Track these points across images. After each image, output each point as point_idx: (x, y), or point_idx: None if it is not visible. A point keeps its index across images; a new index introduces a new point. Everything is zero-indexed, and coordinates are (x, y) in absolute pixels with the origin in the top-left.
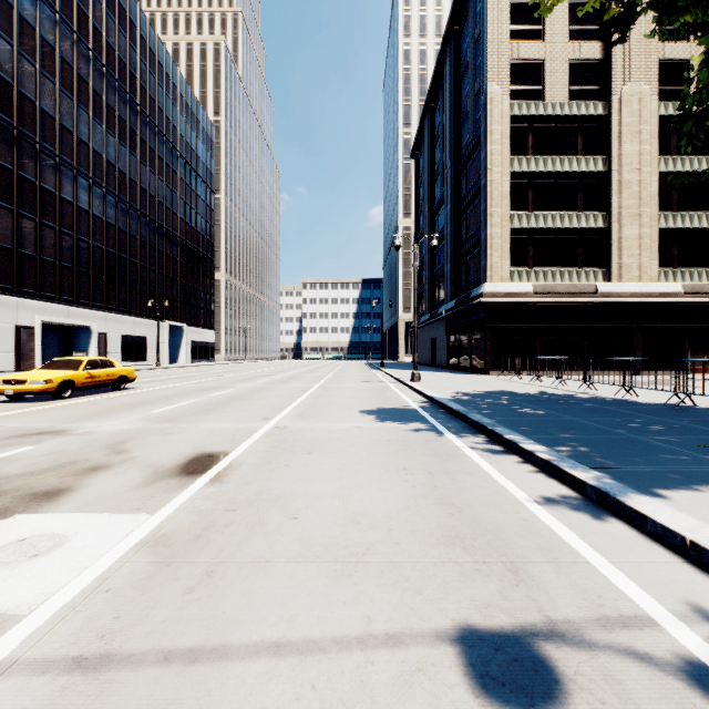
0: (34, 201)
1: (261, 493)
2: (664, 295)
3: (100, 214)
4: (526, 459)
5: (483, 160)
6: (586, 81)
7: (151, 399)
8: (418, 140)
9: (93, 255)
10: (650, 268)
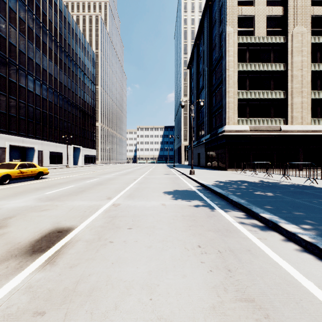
0: (5, 86)
1: (79, 281)
2: (314, 131)
3: (39, 93)
4: (285, 235)
5: (224, 65)
6: (275, 26)
7: (51, 184)
8: (191, 59)
9: (35, 113)
10: (307, 118)
